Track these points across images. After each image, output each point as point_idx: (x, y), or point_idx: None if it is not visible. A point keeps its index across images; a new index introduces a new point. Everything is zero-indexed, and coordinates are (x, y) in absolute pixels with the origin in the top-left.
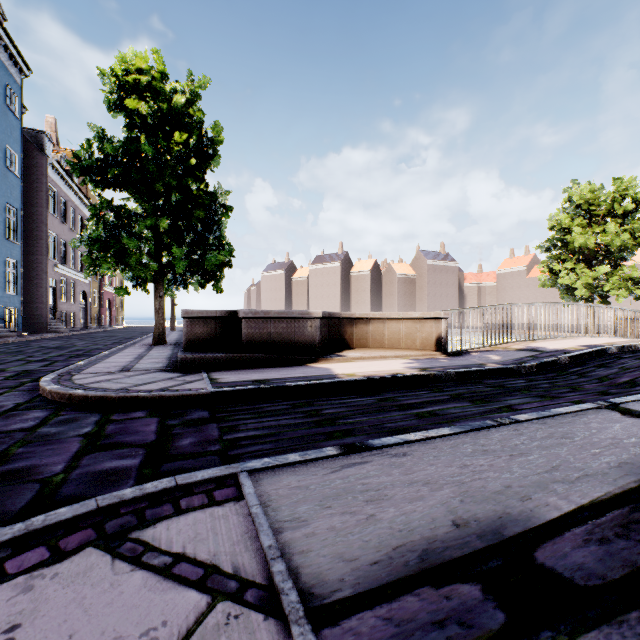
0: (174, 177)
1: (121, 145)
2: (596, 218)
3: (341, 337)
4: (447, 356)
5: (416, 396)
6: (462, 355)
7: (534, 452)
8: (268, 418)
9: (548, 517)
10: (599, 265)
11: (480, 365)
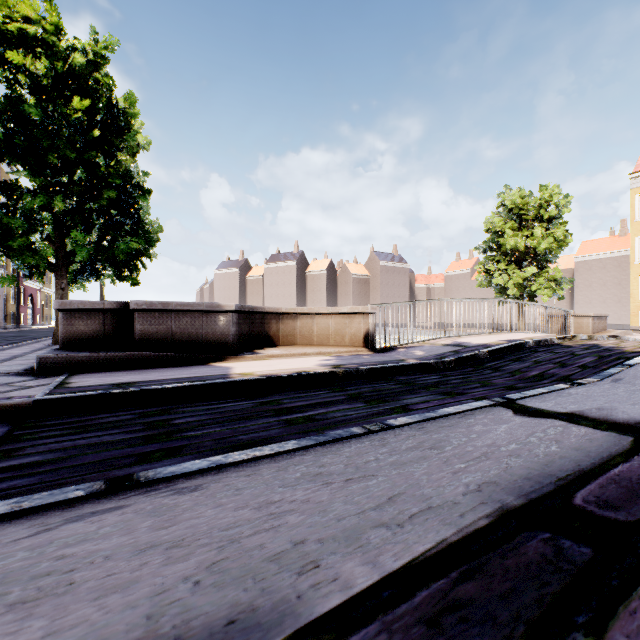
0: (72, 149)
1: (1, 105)
2: (526, 222)
3: (265, 333)
4: (373, 352)
5: (308, 397)
6: (389, 351)
7: (382, 473)
8: (85, 434)
9: (317, 611)
10: (528, 266)
11: (399, 361)
